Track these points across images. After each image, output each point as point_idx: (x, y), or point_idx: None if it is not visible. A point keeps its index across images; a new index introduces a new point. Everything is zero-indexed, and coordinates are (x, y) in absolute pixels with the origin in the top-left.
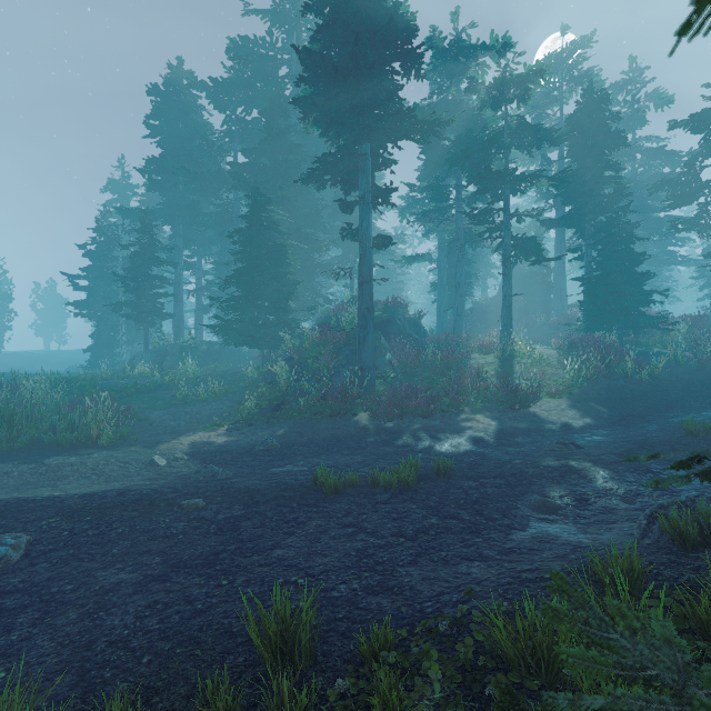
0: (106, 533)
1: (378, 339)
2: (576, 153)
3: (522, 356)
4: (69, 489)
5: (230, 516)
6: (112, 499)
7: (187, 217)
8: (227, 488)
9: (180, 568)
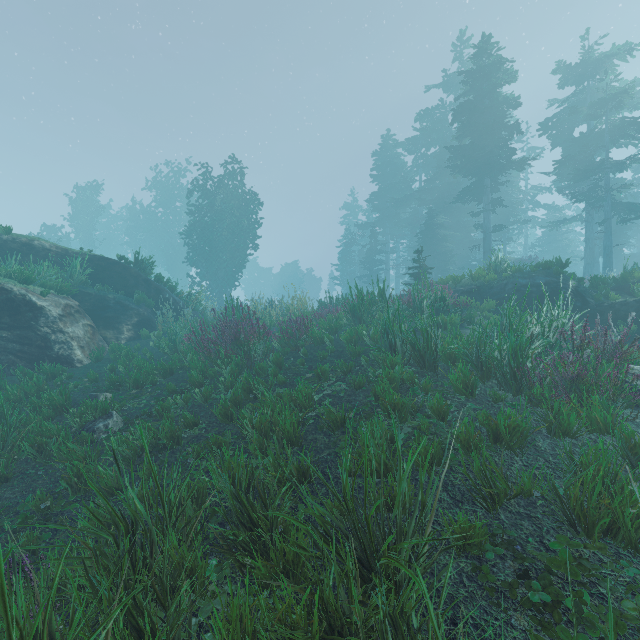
0: None
1: None
2: None
3: None
4: None
5: None
6: None
7: (392, 222)
8: None
9: None
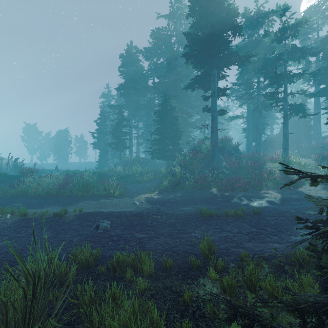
0: (131, 223)
1: (219, 156)
2: (326, 58)
3: (294, 163)
4: (111, 210)
5: (171, 222)
6: (128, 213)
7: (134, 106)
8: (166, 213)
9: (160, 235)
